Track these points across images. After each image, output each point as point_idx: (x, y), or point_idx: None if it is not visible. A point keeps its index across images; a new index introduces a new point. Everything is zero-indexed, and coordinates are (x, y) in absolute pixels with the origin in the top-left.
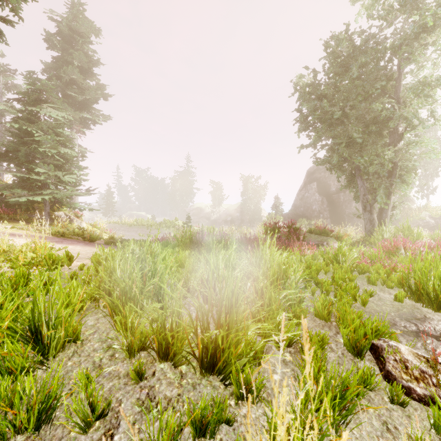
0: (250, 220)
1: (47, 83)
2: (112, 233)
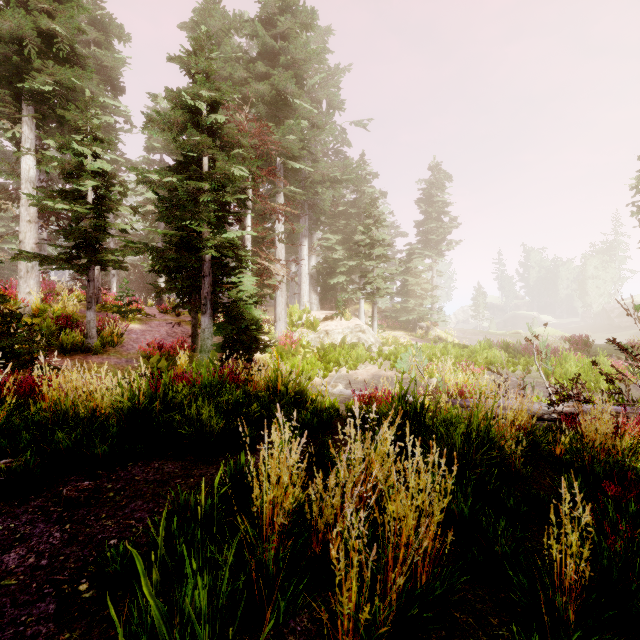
0: None
1: (415, 248)
2: (468, 338)
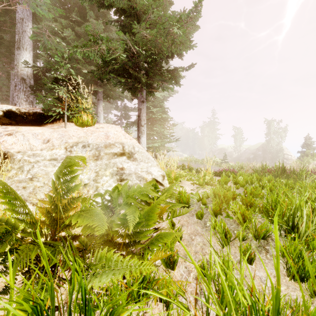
0: (272, 158)
1: None
2: None
